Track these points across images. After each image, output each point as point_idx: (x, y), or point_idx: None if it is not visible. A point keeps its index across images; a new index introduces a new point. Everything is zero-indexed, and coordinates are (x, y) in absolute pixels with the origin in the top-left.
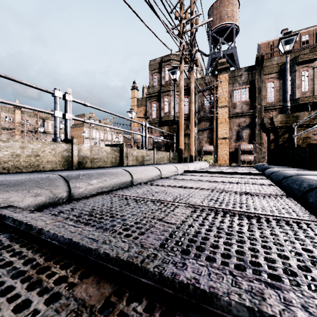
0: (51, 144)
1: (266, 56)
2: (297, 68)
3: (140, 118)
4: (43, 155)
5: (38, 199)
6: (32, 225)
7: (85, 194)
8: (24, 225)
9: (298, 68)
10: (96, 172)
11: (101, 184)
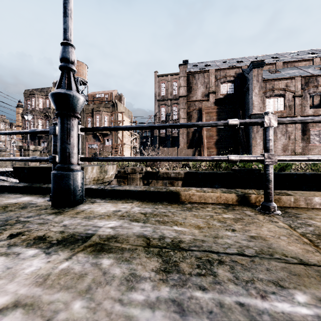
0: None
1: (91, 102)
2: (95, 113)
3: None
4: None
5: None
6: None
7: None
8: None
9: (95, 114)
10: None
11: None
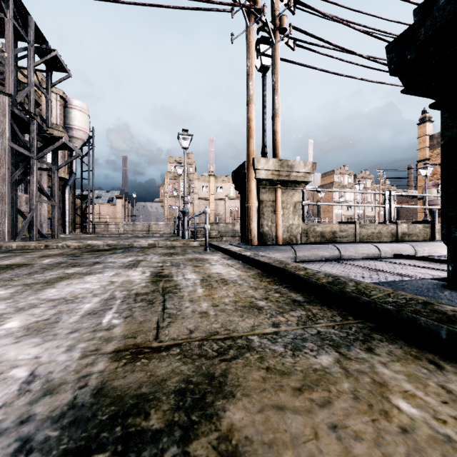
0: (386, 225)
1: None
2: None
3: (436, 166)
4: (382, 232)
5: (405, 253)
6: (424, 257)
7: (422, 255)
8: (420, 257)
9: None
10: (424, 243)
11: (430, 250)
